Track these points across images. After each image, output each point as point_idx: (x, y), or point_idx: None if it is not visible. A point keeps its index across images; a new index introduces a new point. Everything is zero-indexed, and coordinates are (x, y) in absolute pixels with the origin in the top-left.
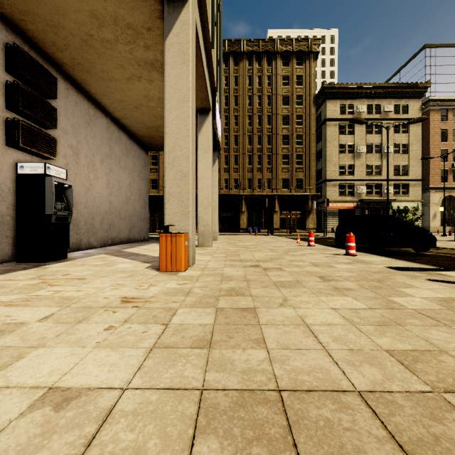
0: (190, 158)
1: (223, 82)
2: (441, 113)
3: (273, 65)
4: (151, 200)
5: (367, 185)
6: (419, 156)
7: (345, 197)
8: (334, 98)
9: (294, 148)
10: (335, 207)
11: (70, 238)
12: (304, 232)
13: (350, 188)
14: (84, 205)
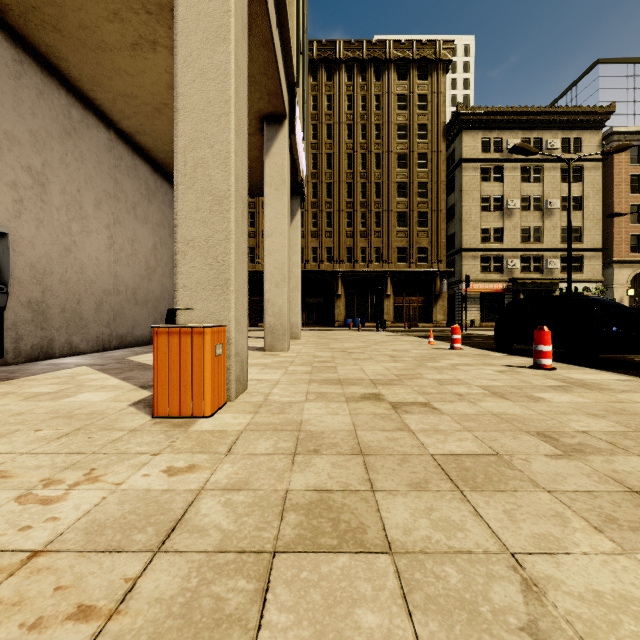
0: (232, 164)
1: (310, 104)
2: (629, 151)
3: (384, 79)
4: None
5: (523, 258)
6: (598, 214)
7: (490, 275)
8: (474, 128)
9: (415, 203)
10: (475, 289)
11: (25, 337)
12: (430, 326)
13: (497, 261)
14: (59, 277)
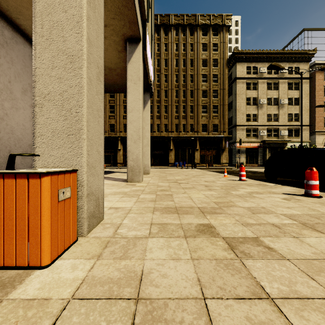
0: (84, 27)
1: (156, 48)
2: (324, 74)
3: (195, 35)
4: None
5: (268, 130)
6: (308, 107)
7: (251, 139)
8: (242, 61)
9: (211, 100)
10: (243, 146)
11: None
12: (219, 165)
13: (254, 131)
14: None
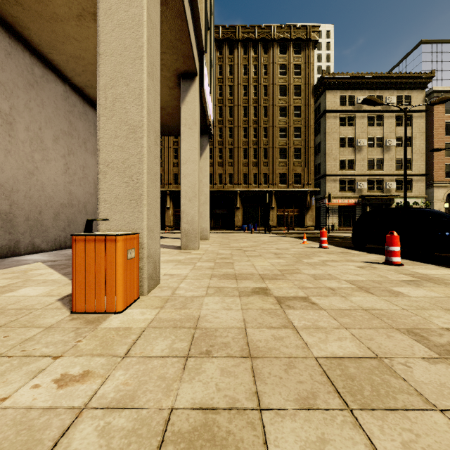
0: (144, 99)
1: (217, 71)
2: (445, 105)
3: (269, 53)
4: None
5: (369, 181)
6: (423, 149)
7: (346, 193)
8: (334, 88)
9: (292, 142)
10: (335, 203)
11: None
12: (302, 229)
13: (350, 183)
14: (23, 194)
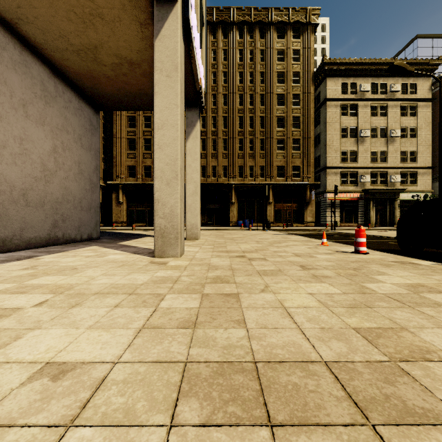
0: None
1: (210, 56)
2: None
3: (267, 37)
4: (128, 189)
5: (372, 174)
6: (429, 141)
7: (348, 187)
8: (335, 75)
9: (290, 132)
10: (336, 197)
11: None
12: (302, 225)
13: (352, 176)
14: None
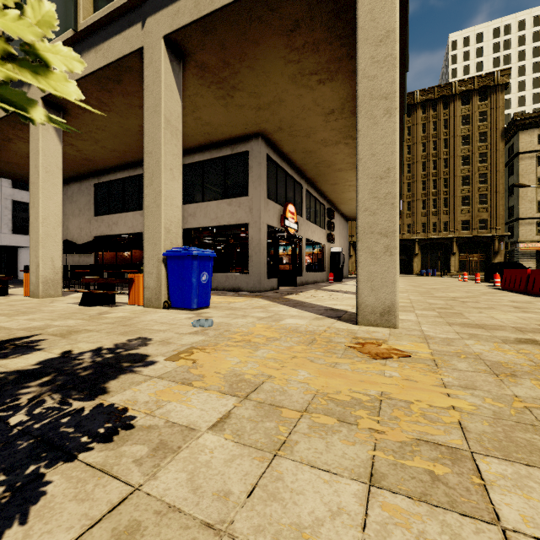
0: None
1: None
2: None
3: (450, 107)
4: None
5: None
6: None
7: None
8: (529, 128)
9: (476, 188)
10: (530, 247)
11: None
12: None
13: None
14: None
